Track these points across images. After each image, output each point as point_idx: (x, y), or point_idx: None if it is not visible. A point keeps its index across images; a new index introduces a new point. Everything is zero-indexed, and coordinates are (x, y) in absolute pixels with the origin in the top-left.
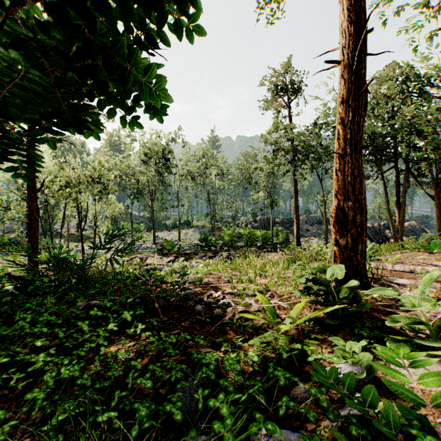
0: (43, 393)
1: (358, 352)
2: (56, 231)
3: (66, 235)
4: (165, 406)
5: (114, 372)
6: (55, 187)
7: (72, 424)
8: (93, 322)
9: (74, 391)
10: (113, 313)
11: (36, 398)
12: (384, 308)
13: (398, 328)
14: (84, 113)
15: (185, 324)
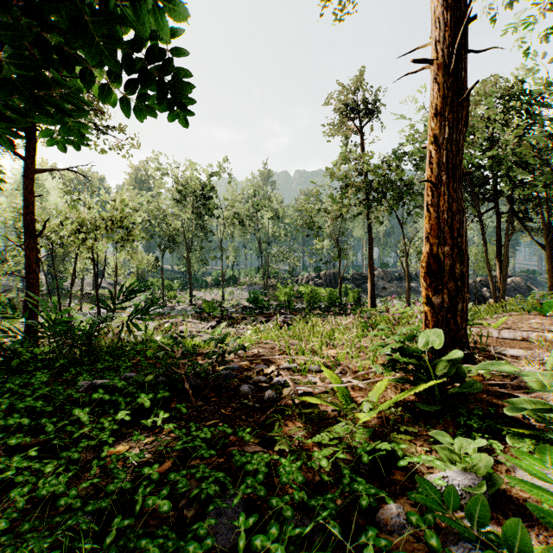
0: (5, 521)
1: (472, 454)
2: (67, 289)
3: (79, 294)
4: (186, 546)
5: (117, 485)
6: (62, 232)
7: None
8: (96, 410)
9: (53, 517)
10: (126, 396)
11: None
12: (495, 388)
13: (518, 416)
14: (42, 68)
15: (225, 412)
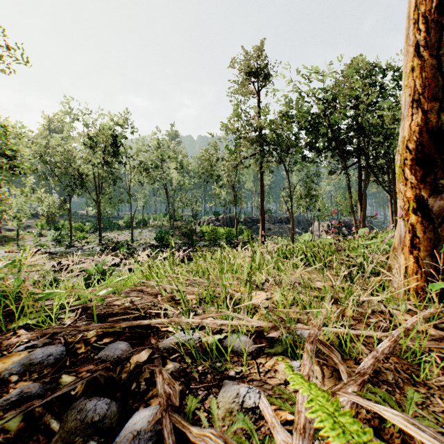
0: None
1: None
2: None
3: None
4: None
5: None
6: None
7: None
8: None
9: None
10: None
11: None
12: None
13: None
14: None
15: None
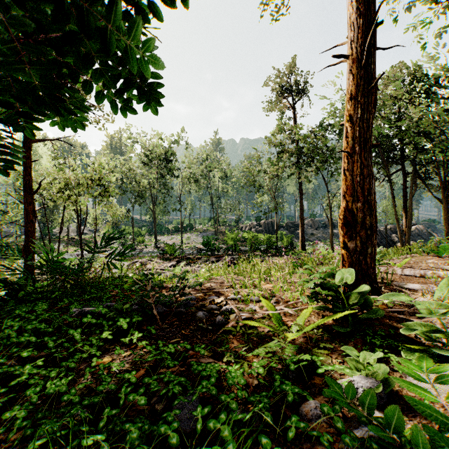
0: (24, 411)
1: (373, 363)
2: (56, 235)
3: (66, 239)
4: (159, 428)
5: (105, 386)
6: (53, 189)
7: (56, 445)
8: (86, 331)
9: (59, 409)
10: (108, 320)
11: (16, 417)
12: (396, 314)
13: (412, 336)
14: (61, 89)
15: (185, 332)
